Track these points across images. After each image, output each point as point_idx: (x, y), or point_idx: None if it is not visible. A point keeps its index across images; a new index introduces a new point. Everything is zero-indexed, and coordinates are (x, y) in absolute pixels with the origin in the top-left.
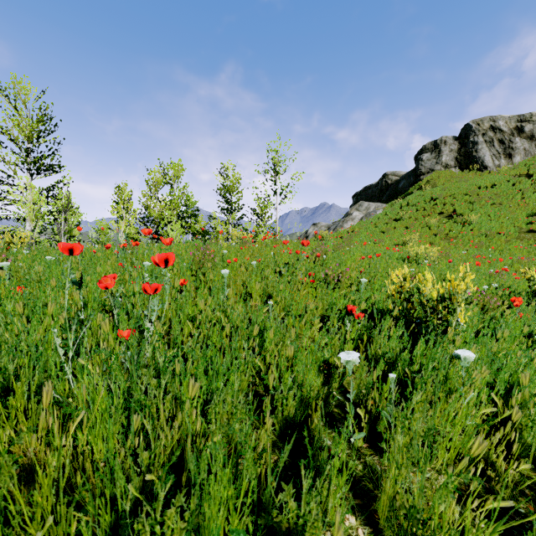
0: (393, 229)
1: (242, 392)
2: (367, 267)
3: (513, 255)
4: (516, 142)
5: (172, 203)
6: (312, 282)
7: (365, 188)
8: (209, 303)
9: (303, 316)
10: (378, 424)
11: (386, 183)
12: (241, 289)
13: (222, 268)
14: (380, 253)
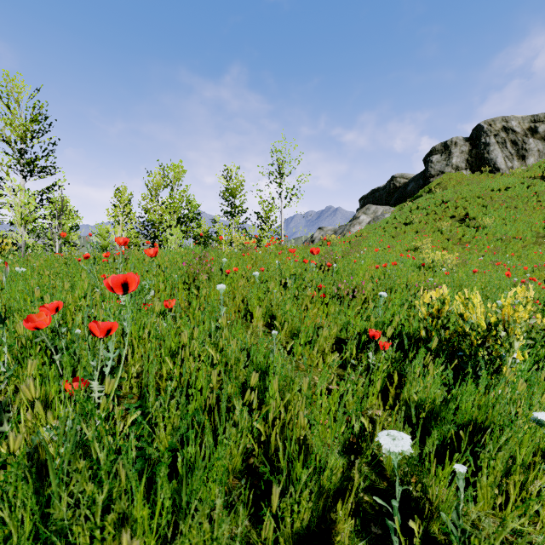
0: (403, 234)
1: (234, 471)
2: (382, 277)
3: (532, 262)
4: (529, 143)
5: (172, 207)
6: (323, 297)
7: (372, 190)
8: (196, 334)
9: (314, 342)
10: (430, 526)
11: (394, 186)
12: (241, 305)
13: (220, 279)
14: (392, 260)
